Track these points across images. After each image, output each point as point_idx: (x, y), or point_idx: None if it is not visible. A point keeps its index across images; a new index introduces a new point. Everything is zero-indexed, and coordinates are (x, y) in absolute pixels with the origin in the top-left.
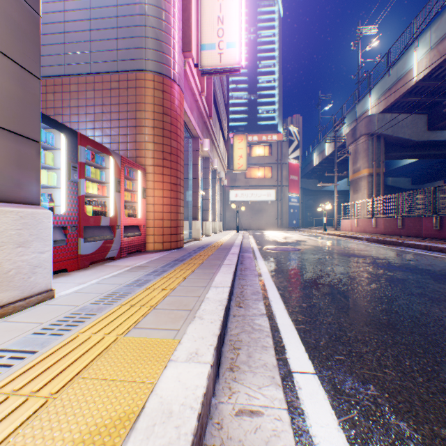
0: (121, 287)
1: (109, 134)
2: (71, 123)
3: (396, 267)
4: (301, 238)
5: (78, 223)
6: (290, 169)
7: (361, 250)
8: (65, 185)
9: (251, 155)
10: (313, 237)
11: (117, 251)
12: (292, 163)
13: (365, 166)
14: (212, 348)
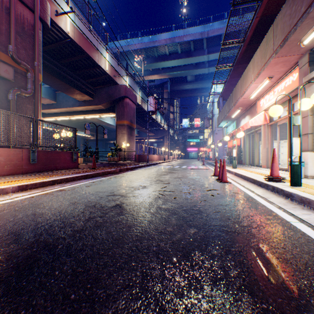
0: None
1: None
2: None
3: None
4: None
5: None
6: None
7: None
8: None
9: None
10: None
11: None
12: None
13: None
14: None
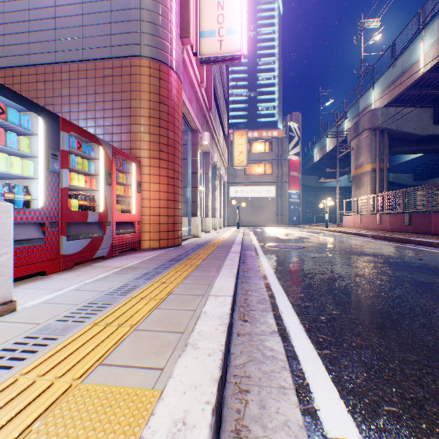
0: (102, 295)
1: (102, 124)
2: (62, 113)
3: (416, 268)
4: (303, 235)
5: (59, 219)
6: (290, 165)
7: (369, 248)
8: (43, 175)
9: (251, 151)
10: (316, 234)
11: (107, 249)
12: (292, 159)
13: (368, 161)
14: (208, 411)
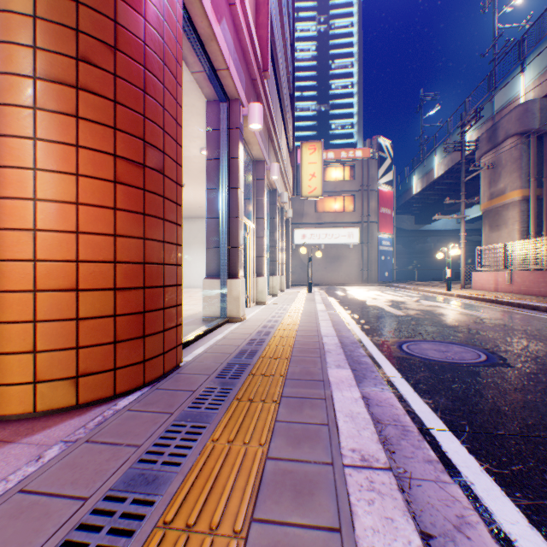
0: None
1: None
2: None
3: None
4: (426, 306)
5: None
6: (380, 199)
7: None
8: None
9: (325, 179)
10: (446, 304)
11: None
12: (383, 190)
13: (516, 185)
14: None
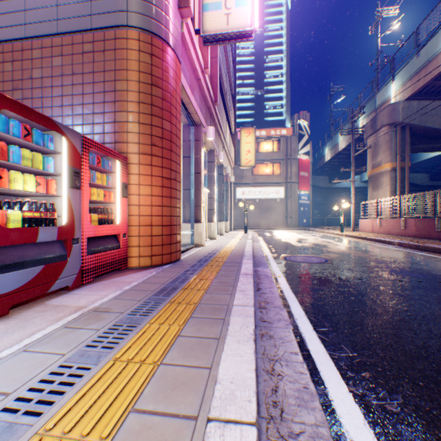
0: None
1: (81, 112)
2: (33, 100)
3: None
4: (318, 241)
5: None
6: (300, 165)
7: (407, 262)
8: None
9: (259, 150)
10: (332, 240)
11: (73, 277)
12: (302, 159)
13: (387, 159)
14: None
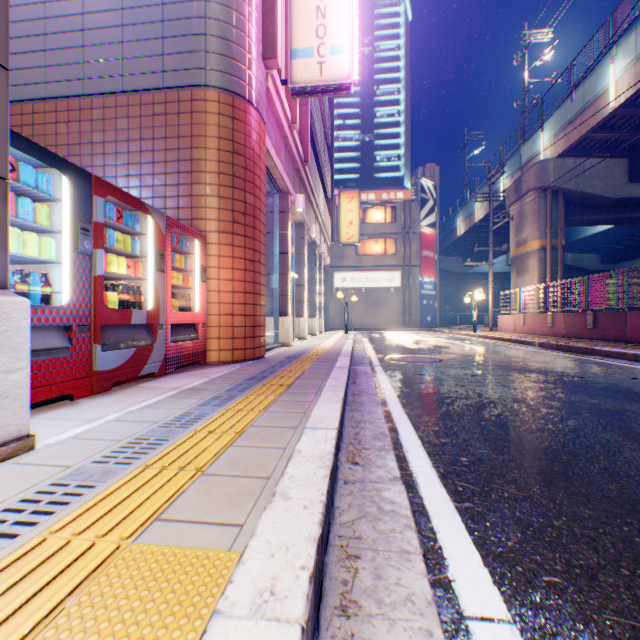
0: (154, 428)
1: (151, 184)
2: (93, 168)
3: (600, 391)
4: (440, 343)
5: (92, 320)
6: (422, 242)
7: (535, 361)
8: (69, 258)
9: (366, 221)
10: (459, 342)
11: (159, 364)
12: (425, 233)
13: (535, 235)
14: (305, 578)
